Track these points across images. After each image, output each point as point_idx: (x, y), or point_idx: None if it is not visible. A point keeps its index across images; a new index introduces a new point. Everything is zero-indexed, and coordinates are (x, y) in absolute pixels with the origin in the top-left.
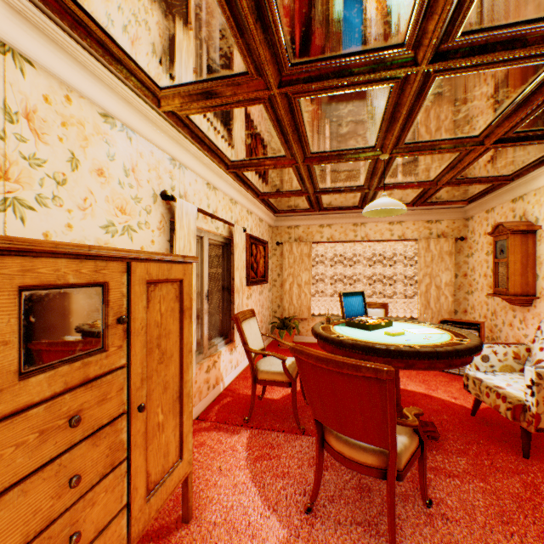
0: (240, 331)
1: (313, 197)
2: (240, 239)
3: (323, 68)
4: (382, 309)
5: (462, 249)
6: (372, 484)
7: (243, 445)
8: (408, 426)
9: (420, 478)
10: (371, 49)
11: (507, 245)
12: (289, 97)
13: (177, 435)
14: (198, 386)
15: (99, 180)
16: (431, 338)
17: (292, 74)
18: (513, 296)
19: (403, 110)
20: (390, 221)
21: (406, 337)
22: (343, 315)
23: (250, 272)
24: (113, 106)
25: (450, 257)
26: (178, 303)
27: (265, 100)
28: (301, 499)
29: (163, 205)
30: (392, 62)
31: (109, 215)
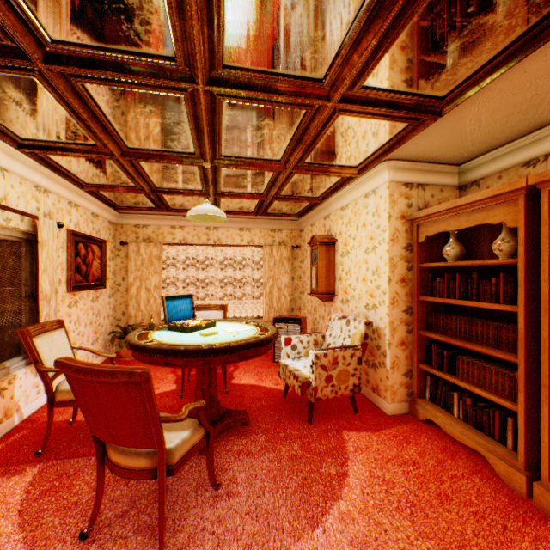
0: (29, 347)
1: (153, 196)
2: (53, 235)
3: (97, 57)
4: (222, 311)
5: (298, 256)
6: (173, 484)
7: (24, 486)
8: (173, 421)
9: (208, 465)
10: (145, 53)
11: (318, 253)
12: (69, 78)
13: None
14: None
15: None
16: (239, 335)
17: (60, 52)
18: (321, 294)
19: (204, 123)
20: (241, 227)
21: (218, 335)
22: (166, 319)
23: (74, 275)
24: None
25: (288, 262)
26: None
27: (36, 73)
28: (83, 527)
29: None
30: (172, 73)
31: None
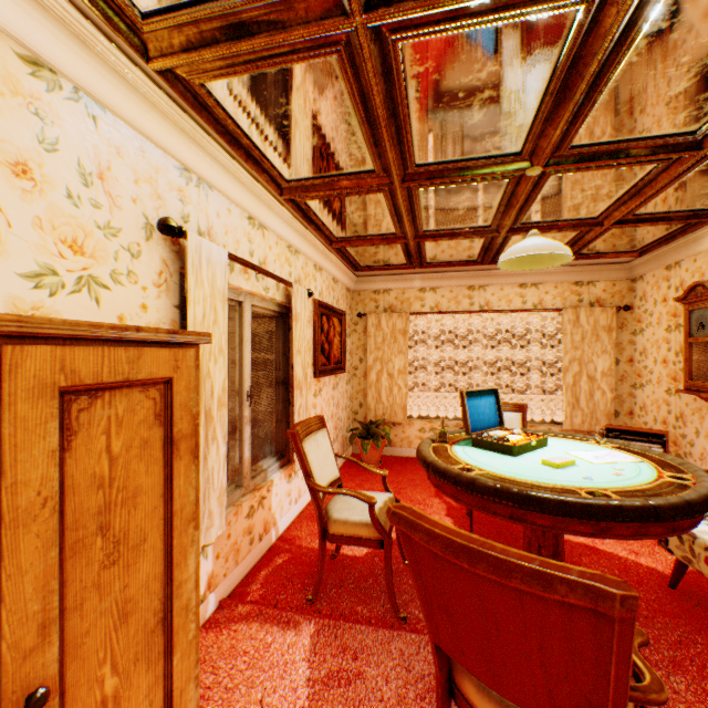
0: (299, 454)
1: (412, 245)
2: (304, 307)
3: None
4: (519, 413)
5: (626, 323)
6: None
7: (303, 653)
8: (652, 703)
9: None
10: None
11: None
12: (384, 38)
13: (157, 701)
14: (233, 542)
15: (16, 184)
16: (625, 473)
17: None
18: None
19: (588, 68)
20: (522, 283)
21: (581, 469)
22: (468, 429)
23: (319, 356)
24: (49, 45)
25: (608, 334)
26: (162, 427)
27: (340, 46)
28: None
29: (166, 244)
30: None
31: (42, 254)
